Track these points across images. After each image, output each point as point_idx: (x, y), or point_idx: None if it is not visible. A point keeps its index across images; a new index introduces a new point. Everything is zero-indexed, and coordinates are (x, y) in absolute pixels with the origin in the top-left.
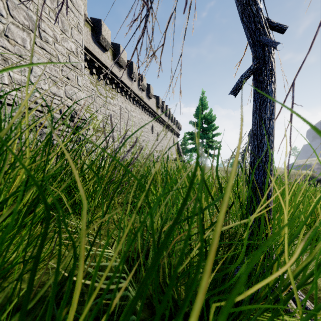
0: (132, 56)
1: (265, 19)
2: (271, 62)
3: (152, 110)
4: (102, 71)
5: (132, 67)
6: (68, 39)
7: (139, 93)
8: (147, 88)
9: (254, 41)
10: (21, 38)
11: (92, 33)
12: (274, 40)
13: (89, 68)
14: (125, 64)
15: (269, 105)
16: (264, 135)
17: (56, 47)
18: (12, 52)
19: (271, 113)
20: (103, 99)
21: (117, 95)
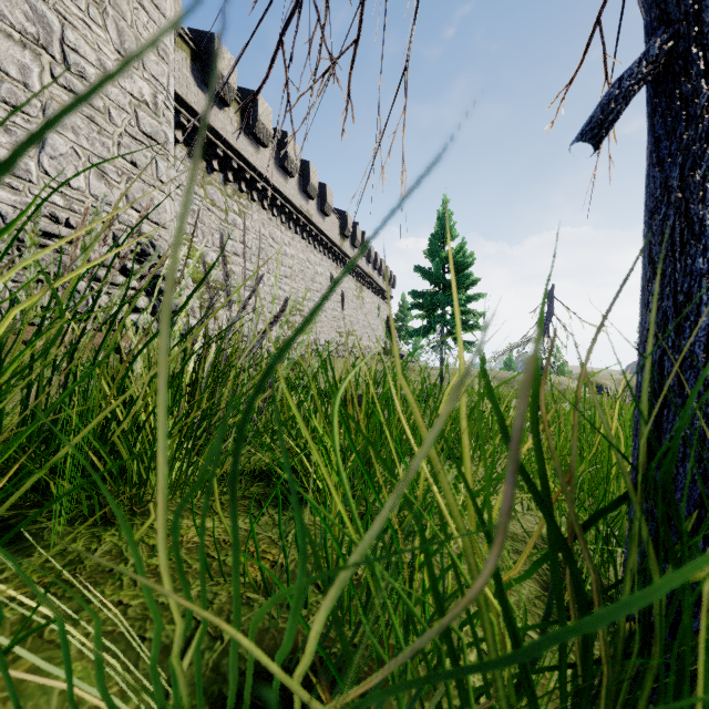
0: (269, 67)
1: None
2: None
3: (330, 242)
4: (216, 153)
5: (285, 145)
6: (134, 72)
7: (302, 202)
8: (320, 193)
9: None
10: (19, 64)
11: (192, 64)
12: None
13: (187, 144)
14: (269, 138)
15: None
16: (699, 276)
17: (106, 90)
18: None
19: None
20: (219, 216)
21: (251, 206)
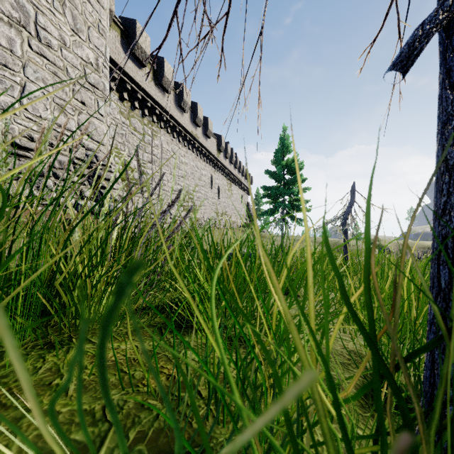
0: (168, 30)
1: None
2: None
3: (211, 155)
4: (137, 97)
5: (181, 92)
6: (83, 43)
7: (192, 129)
8: (204, 123)
9: None
10: (7, 37)
11: (121, 39)
12: None
13: (118, 91)
14: (171, 87)
15: None
16: None
17: (65, 55)
18: None
19: None
20: (139, 137)
21: (159, 131)
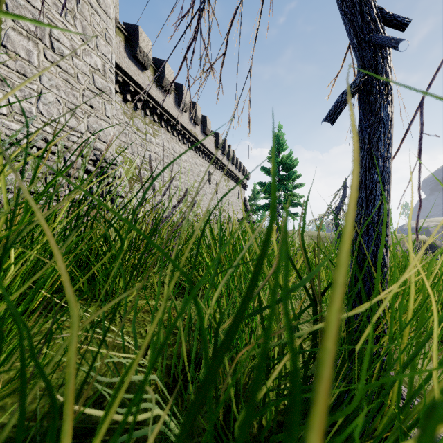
0: (179, 69)
1: (377, 9)
2: (386, 73)
3: (209, 152)
4: (139, 98)
5: (181, 93)
6: (92, 52)
7: (191, 127)
8: (203, 121)
9: (360, 42)
10: (26, 49)
11: (125, 44)
12: (394, 37)
13: (122, 93)
14: (171, 88)
15: (384, 137)
16: (375, 183)
17: (75, 63)
18: (12, 70)
19: (387, 149)
20: (141, 136)
21: (160, 130)
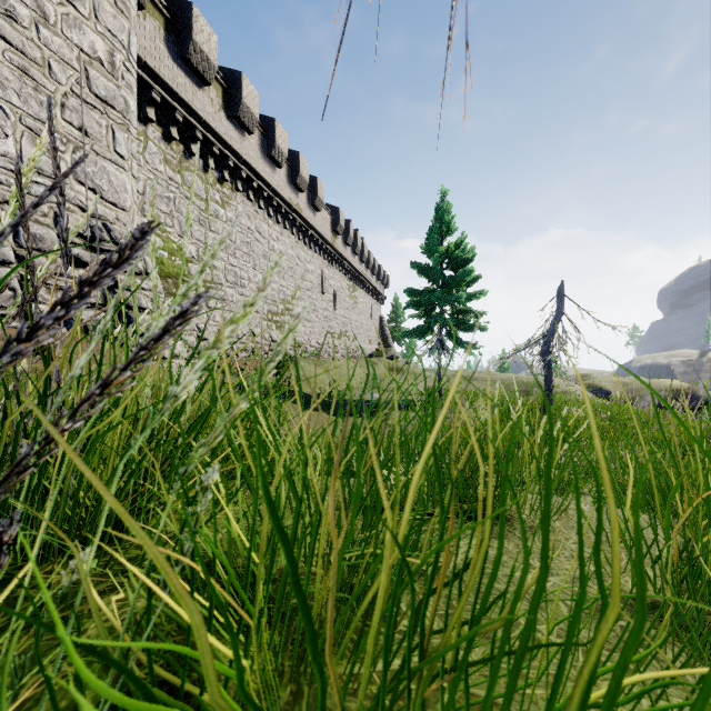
0: None
1: None
2: None
3: (322, 239)
4: (194, 136)
5: (272, 133)
6: (84, 22)
7: (291, 195)
8: (311, 186)
9: None
10: None
11: (167, 34)
12: None
13: (161, 124)
14: (254, 123)
15: None
16: None
17: (45, 38)
18: None
19: None
20: (199, 205)
21: (235, 197)
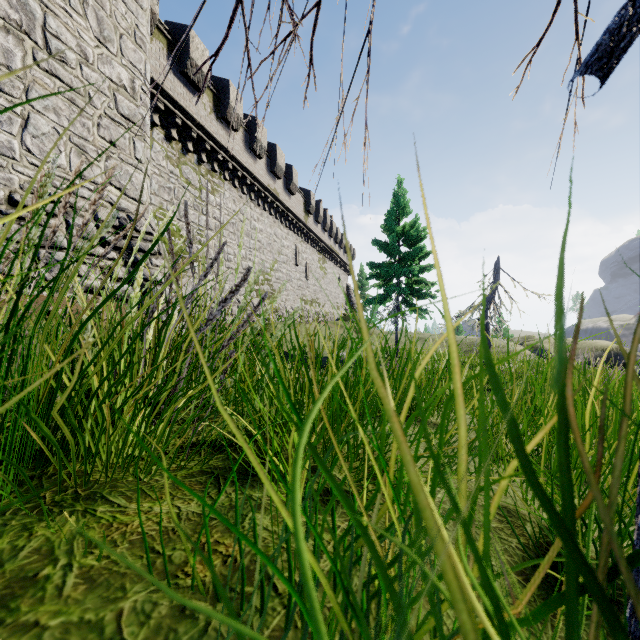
0: (229, 27)
1: None
2: None
3: (296, 218)
4: (190, 135)
5: (254, 129)
6: (113, 58)
7: (270, 182)
8: (286, 173)
9: None
10: (2, 48)
11: (169, 53)
12: None
13: (163, 127)
14: (239, 123)
15: None
16: None
17: (86, 74)
18: None
19: None
20: (194, 193)
21: (223, 185)
